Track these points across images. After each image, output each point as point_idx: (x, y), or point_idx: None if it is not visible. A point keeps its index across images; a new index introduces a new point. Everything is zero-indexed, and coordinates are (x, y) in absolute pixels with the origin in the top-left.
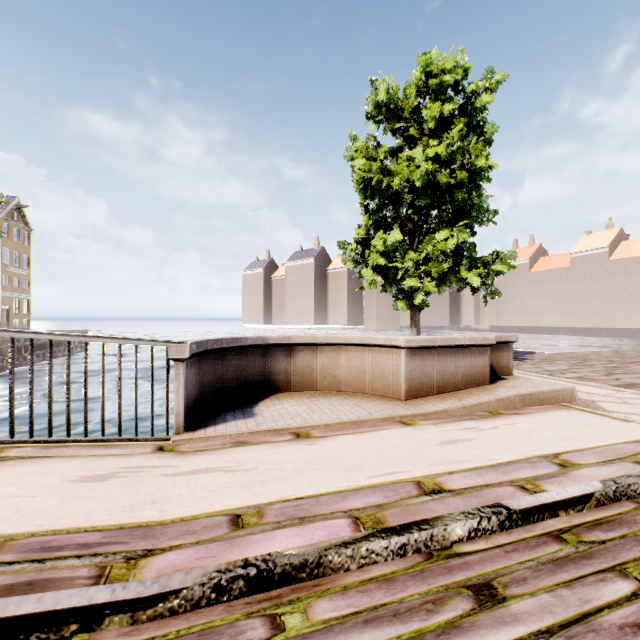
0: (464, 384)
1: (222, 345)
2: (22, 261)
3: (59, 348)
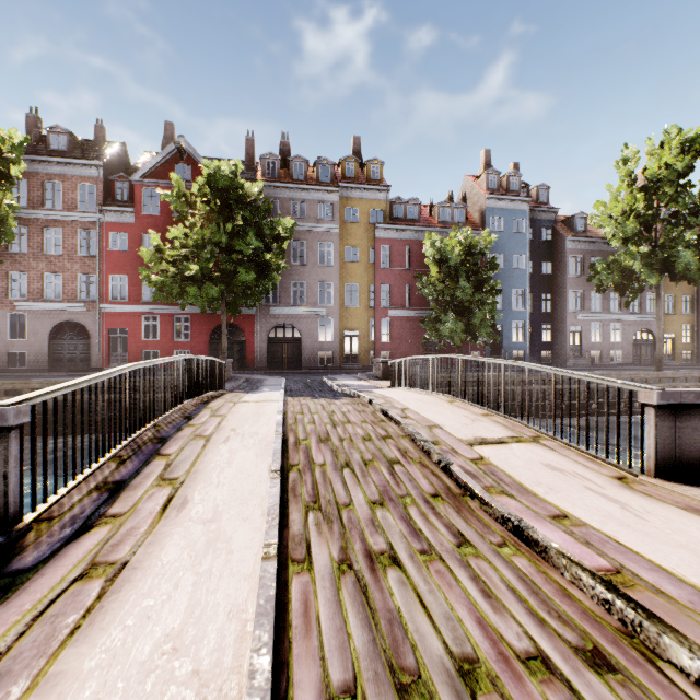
0: None
1: None
2: None
3: None
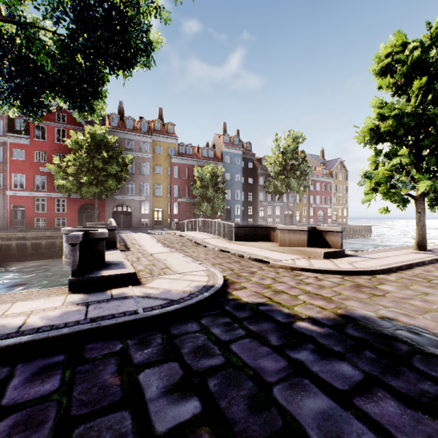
0: (297, 245)
1: (253, 226)
2: (343, 189)
3: (348, 234)
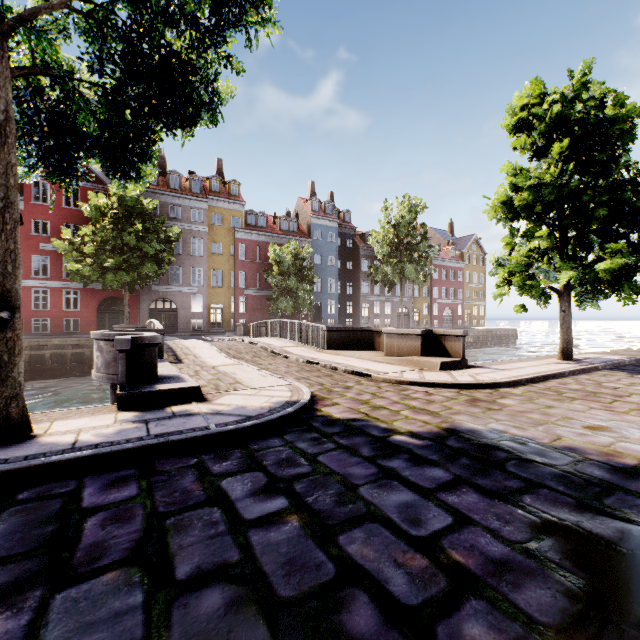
0: (408, 354)
1: (352, 329)
2: (478, 278)
3: (485, 341)
